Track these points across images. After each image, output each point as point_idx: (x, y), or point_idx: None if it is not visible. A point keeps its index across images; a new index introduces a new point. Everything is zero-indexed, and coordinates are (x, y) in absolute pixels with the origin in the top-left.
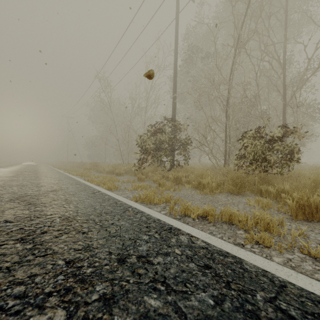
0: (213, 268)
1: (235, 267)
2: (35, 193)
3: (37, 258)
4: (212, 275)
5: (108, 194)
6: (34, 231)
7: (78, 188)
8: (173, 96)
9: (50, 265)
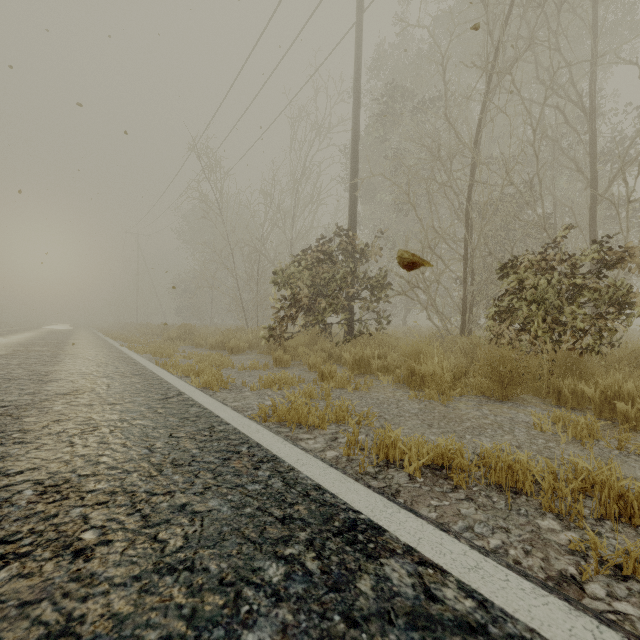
0: None
1: None
2: (22, 399)
3: None
4: None
5: (199, 401)
6: None
7: (133, 386)
8: (350, 186)
9: None
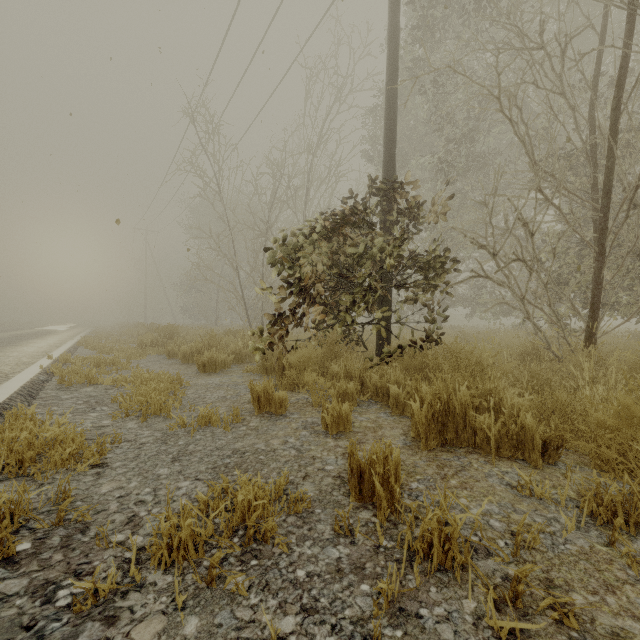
0: None
1: None
2: None
3: None
4: None
5: None
6: None
7: None
8: (386, 120)
9: None
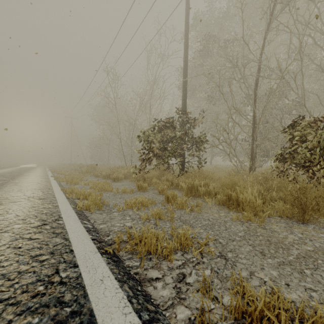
0: None
1: None
2: None
3: None
4: None
5: (67, 228)
6: None
7: (26, 211)
8: (183, 84)
9: None
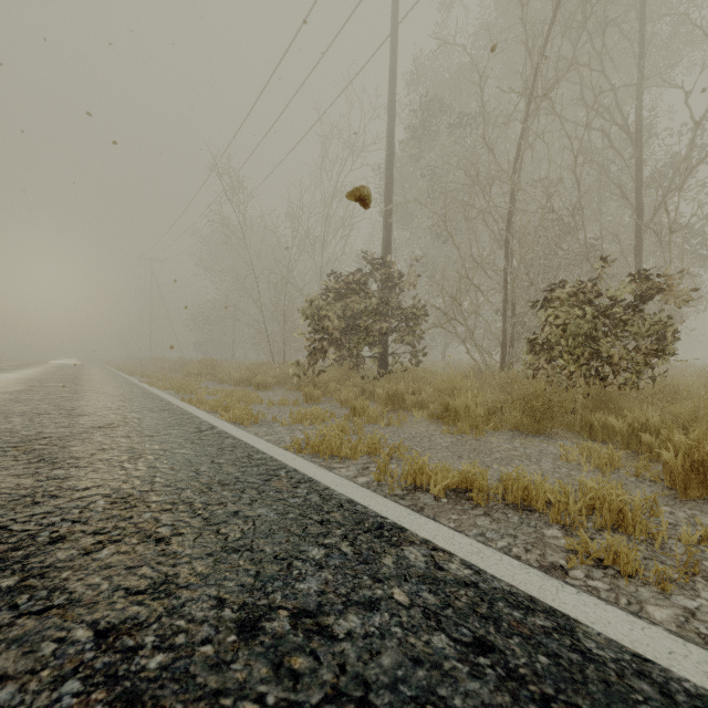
0: (499, 649)
1: (557, 647)
2: (61, 432)
3: (20, 621)
4: (497, 676)
5: (233, 434)
6: (33, 535)
7: (164, 420)
8: (385, 211)
9: (51, 644)
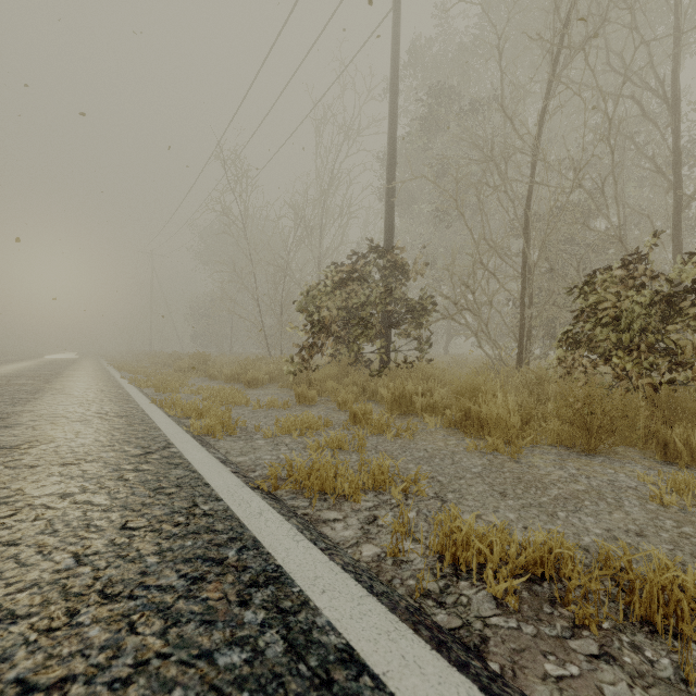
0: None
1: None
2: None
3: None
4: None
5: (188, 458)
6: None
7: (109, 434)
8: (387, 193)
9: None
